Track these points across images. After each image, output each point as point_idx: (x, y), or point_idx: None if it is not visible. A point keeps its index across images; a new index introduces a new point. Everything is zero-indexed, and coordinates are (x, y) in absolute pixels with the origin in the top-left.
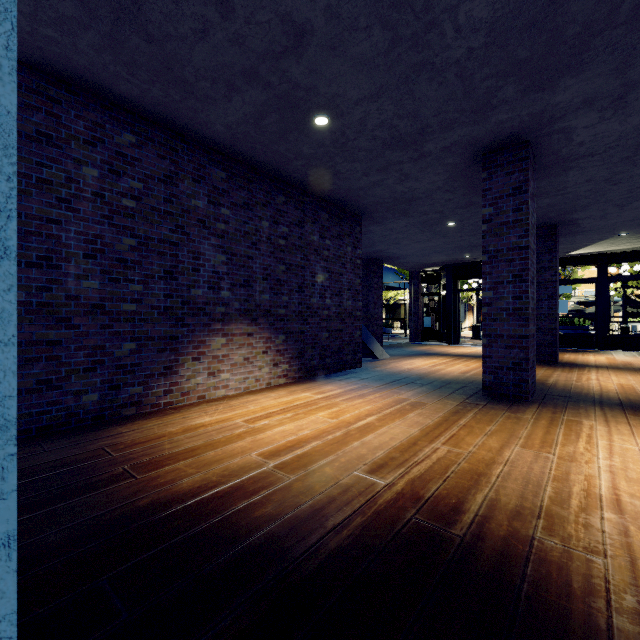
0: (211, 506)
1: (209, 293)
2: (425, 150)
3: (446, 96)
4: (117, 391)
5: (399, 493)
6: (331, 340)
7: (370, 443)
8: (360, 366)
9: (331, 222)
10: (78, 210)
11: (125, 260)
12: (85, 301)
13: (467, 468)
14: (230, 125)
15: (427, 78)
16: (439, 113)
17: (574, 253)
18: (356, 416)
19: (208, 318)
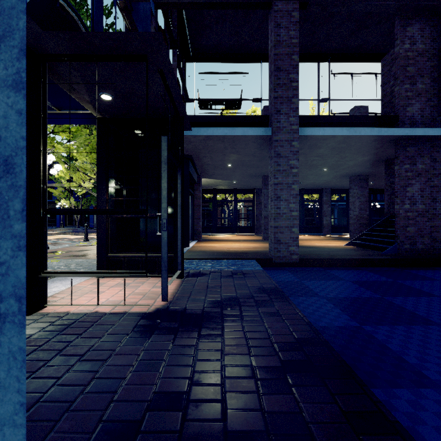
0: None
1: None
2: None
3: None
4: None
5: None
6: None
7: None
8: None
9: None
10: None
11: None
12: None
13: None
14: None
15: None
16: None
17: None
18: None
19: None
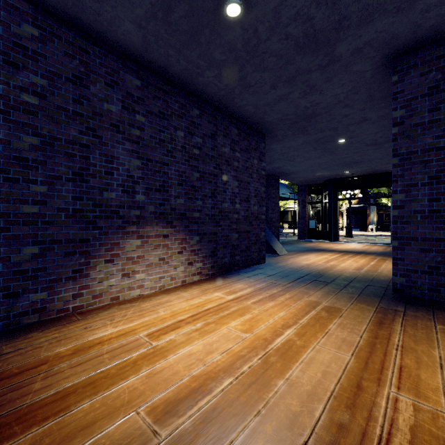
0: None
1: (123, 196)
2: (336, 53)
3: None
4: (15, 299)
5: None
6: (240, 240)
7: (299, 384)
8: (264, 262)
9: (240, 137)
10: None
11: (25, 159)
12: None
13: None
14: (139, 22)
15: None
16: None
17: None
18: (272, 328)
19: (122, 221)
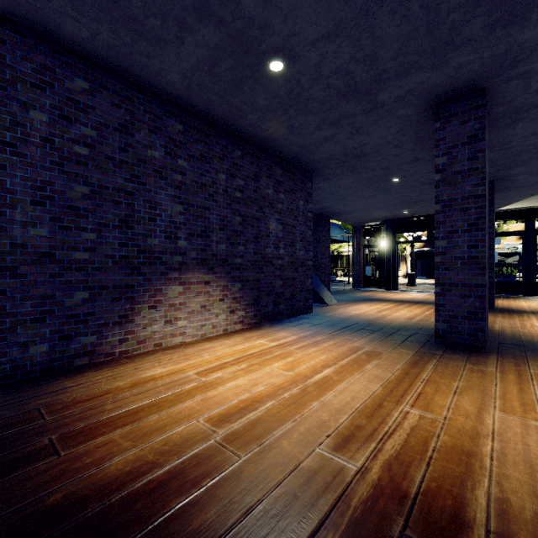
0: (137, 508)
1: (166, 242)
2: (379, 100)
3: (407, 34)
4: (68, 341)
5: (376, 486)
6: (285, 288)
7: (331, 404)
8: (311, 311)
9: (285, 177)
10: (25, 155)
11: (77, 208)
12: (33, 249)
13: (450, 443)
14: (184, 73)
15: (390, 10)
16: (398, 56)
17: (504, 208)
18: (312, 368)
19: (165, 267)
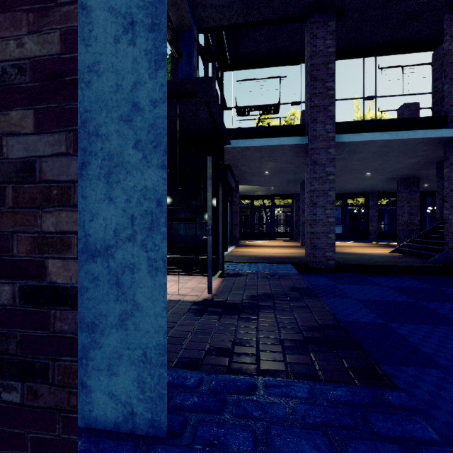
0: None
1: None
2: None
3: None
4: None
5: None
6: None
7: None
8: None
9: None
10: None
11: None
12: None
13: None
14: None
15: None
16: None
17: None
18: None
19: None
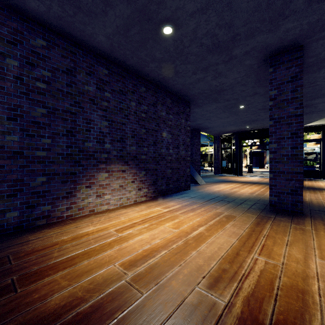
0: None
1: (97, 145)
2: (233, 54)
3: (254, 7)
4: (32, 209)
5: (240, 318)
6: (173, 174)
7: (204, 253)
8: (189, 189)
9: (173, 105)
10: (3, 87)
11: (38, 122)
12: (8, 149)
13: (288, 283)
14: (108, 36)
15: None
16: (247, 23)
17: (308, 125)
18: (191, 226)
19: (96, 161)
